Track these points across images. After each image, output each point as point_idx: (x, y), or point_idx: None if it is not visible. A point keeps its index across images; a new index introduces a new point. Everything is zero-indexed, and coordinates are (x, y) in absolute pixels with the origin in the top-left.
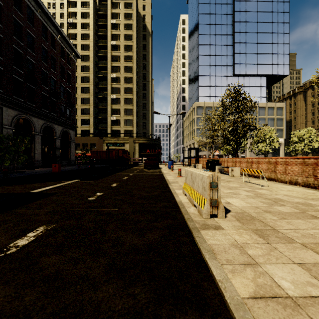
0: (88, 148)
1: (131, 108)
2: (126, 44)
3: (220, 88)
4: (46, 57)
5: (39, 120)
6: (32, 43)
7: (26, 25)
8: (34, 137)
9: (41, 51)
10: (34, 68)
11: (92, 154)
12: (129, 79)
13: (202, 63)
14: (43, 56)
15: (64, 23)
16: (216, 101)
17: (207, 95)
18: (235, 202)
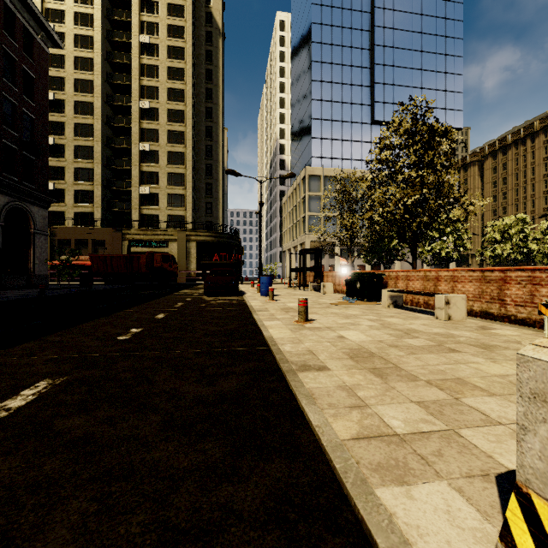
0: (89, 250)
1: (183, 172)
2: (171, 45)
3: (350, 145)
4: None
5: None
6: None
7: None
8: None
9: None
10: None
11: (94, 263)
12: (179, 116)
13: (318, 95)
14: None
15: None
16: (342, 167)
17: (326, 156)
18: None
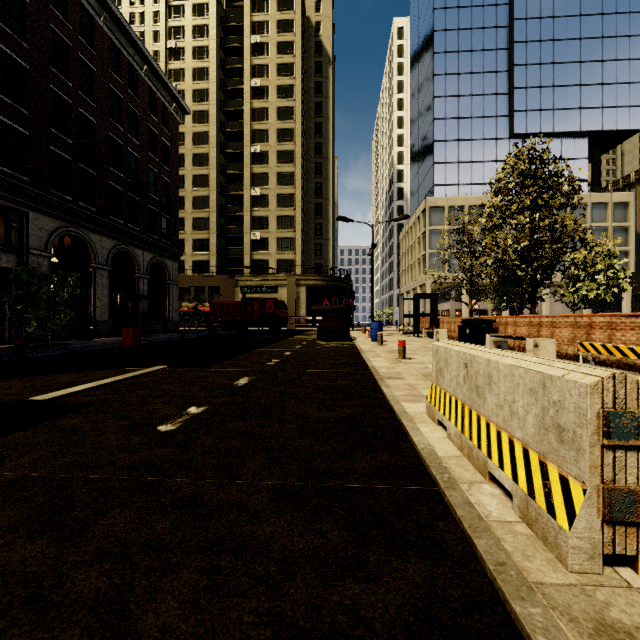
0: (206, 297)
1: (292, 214)
2: (281, 84)
3: (481, 167)
4: (119, 111)
5: (105, 240)
6: (90, 81)
7: (77, 44)
8: (94, 275)
9: (108, 98)
10: (93, 132)
11: (213, 310)
12: (288, 156)
13: (442, 113)
14: (113, 109)
15: (160, 49)
16: (471, 194)
17: (451, 183)
18: None
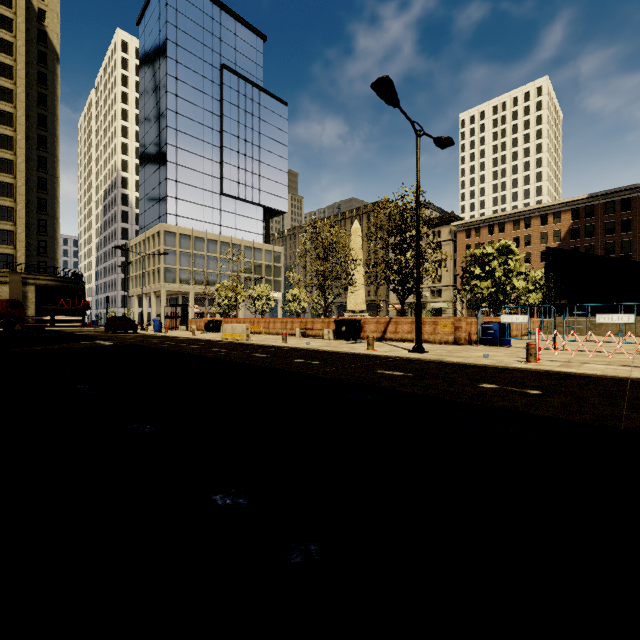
0: None
1: (11, 206)
2: None
3: (203, 209)
4: None
5: None
6: None
7: None
8: None
9: None
10: None
11: None
12: (4, 141)
13: (173, 158)
14: None
15: None
16: (196, 227)
17: (181, 215)
18: (252, 339)
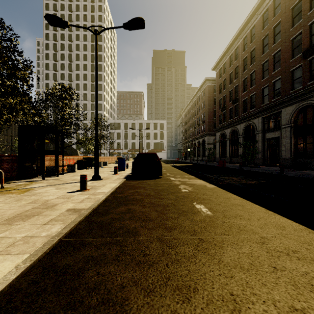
0: None
1: None
2: None
3: None
4: None
5: None
6: None
7: None
8: None
9: None
10: None
11: None
12: None
13: None
14: None
15: None
16: None
17: None
18: None
